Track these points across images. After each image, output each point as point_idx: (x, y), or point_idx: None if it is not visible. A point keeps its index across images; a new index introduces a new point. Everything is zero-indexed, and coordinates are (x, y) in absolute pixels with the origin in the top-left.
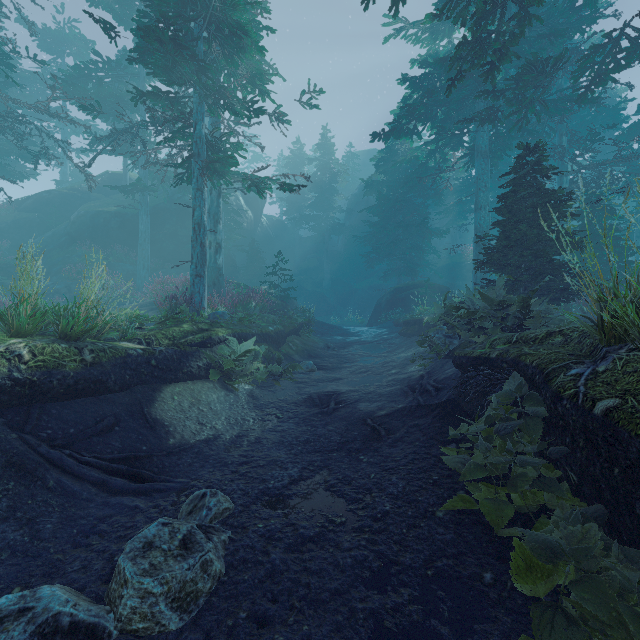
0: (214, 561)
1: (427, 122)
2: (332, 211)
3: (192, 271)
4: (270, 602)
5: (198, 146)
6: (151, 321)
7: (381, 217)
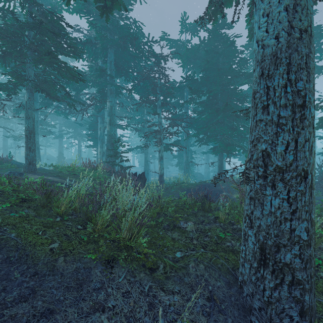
0: None
1: None
2: None
3: None
4: None
5: None
6: None
7: None
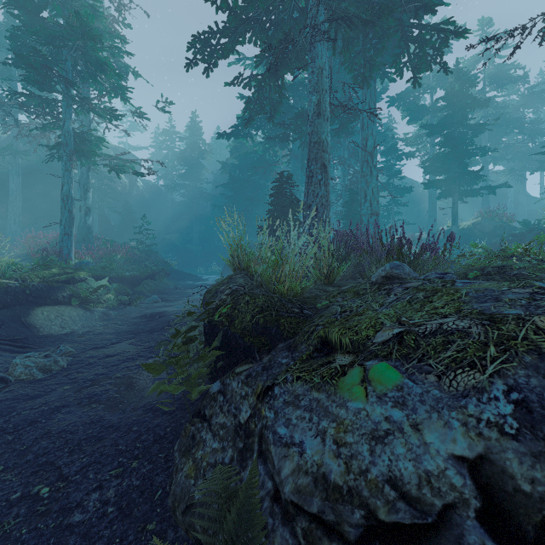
0: (61, 361)
1: (259, 129)
2: (200, 182)
3: (61, 231)
4: (85, 370)
5: (66, 138)
6: (25, 267)
7: (234, 192)
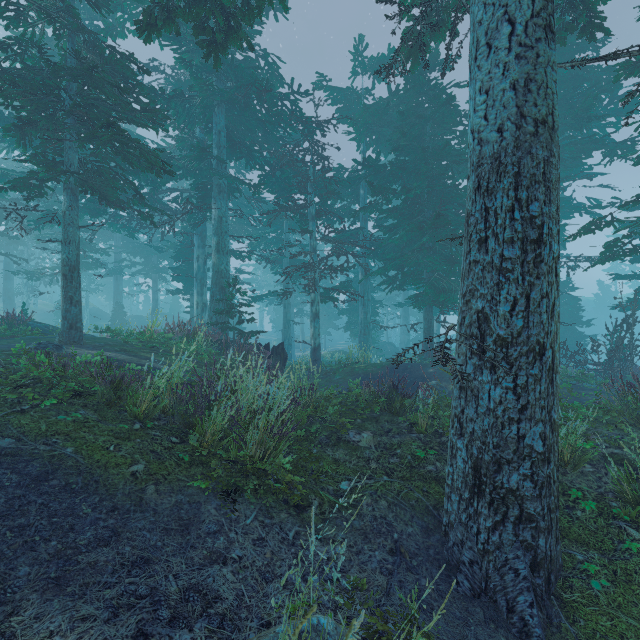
0: None
1: None
2: None
3: None
4: None
5: None
6: None
7: None
